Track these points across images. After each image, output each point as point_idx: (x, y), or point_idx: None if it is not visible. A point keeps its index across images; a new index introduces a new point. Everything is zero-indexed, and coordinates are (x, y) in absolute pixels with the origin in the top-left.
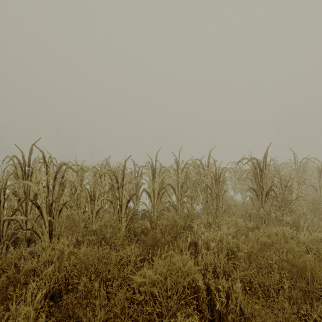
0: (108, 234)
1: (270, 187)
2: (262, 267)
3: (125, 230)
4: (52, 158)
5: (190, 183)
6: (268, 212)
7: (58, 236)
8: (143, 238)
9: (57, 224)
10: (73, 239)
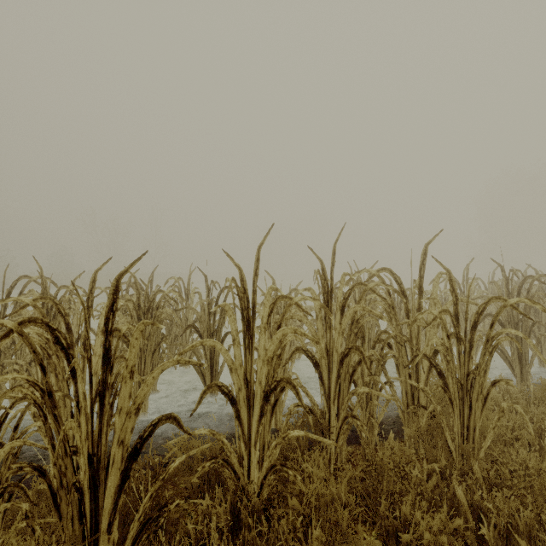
0: None
1: None
2: None
3: None
4: None
5: (364, 344)
6: None
7: None
8: None
9: None
10: None
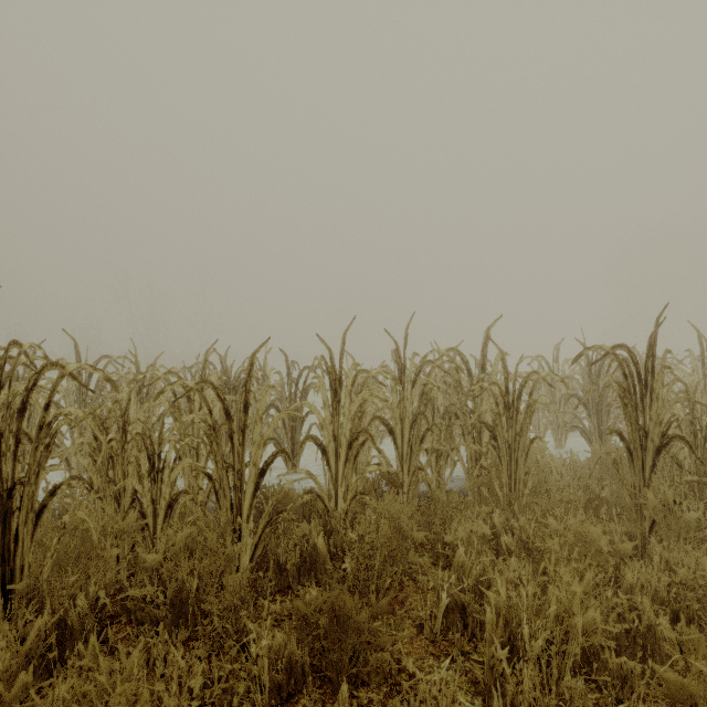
0: (194, 582)
1: (666, 429)
2: (691, 706)
3: (250, 557)
4: (27, 345)
5: (434, 415)
6: (666, 502)
7: (30, 594)
8: (300, 610)
9: (28, 555)
10: (81, 603)
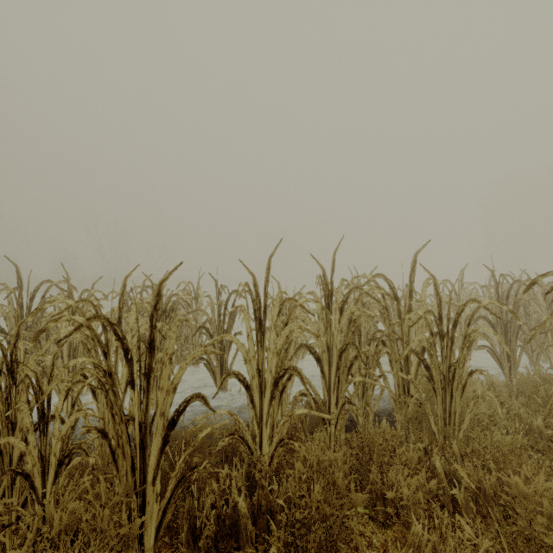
0: None
1: None
2: None
3: (157, 526)
4: None
5: (361, 341)
6: None
7: None
8: None
9: None
10: None
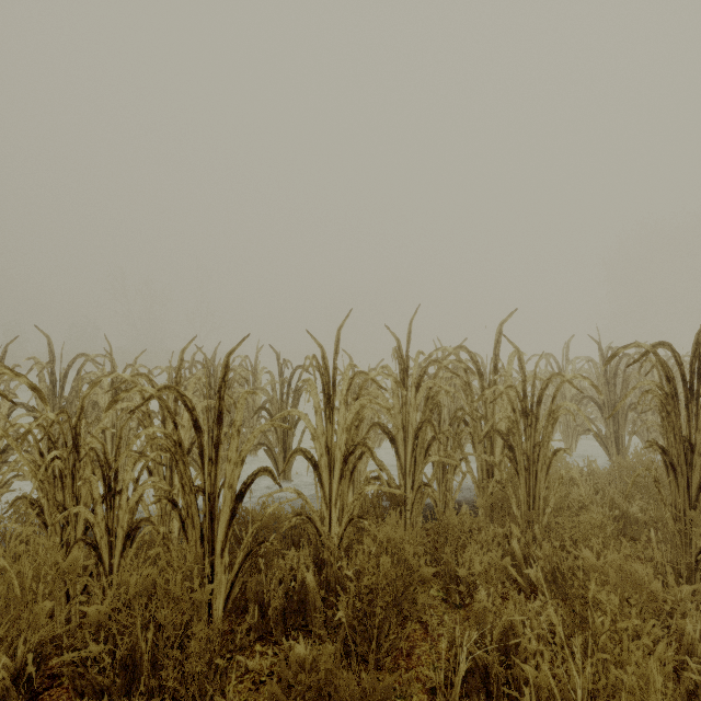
0: (147, 642)
1: None
2: None
3: (225, 598)
4: None
5: (441, 421)
6: None
7: None
8: (277, 698)
9: None
10: None
